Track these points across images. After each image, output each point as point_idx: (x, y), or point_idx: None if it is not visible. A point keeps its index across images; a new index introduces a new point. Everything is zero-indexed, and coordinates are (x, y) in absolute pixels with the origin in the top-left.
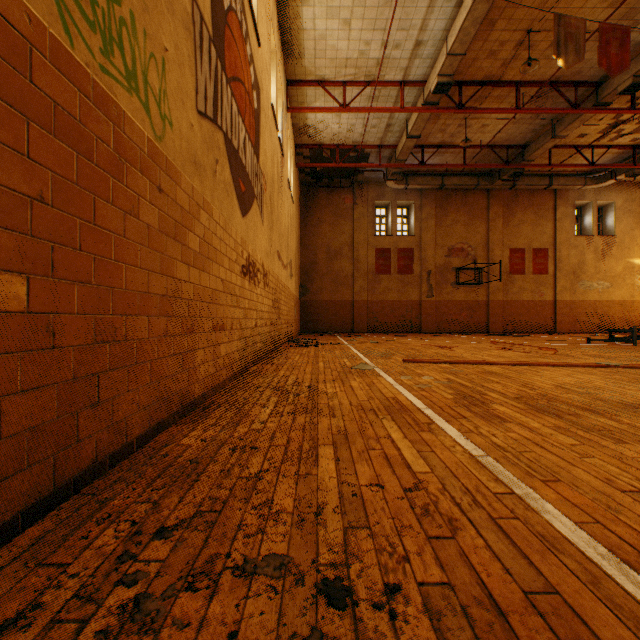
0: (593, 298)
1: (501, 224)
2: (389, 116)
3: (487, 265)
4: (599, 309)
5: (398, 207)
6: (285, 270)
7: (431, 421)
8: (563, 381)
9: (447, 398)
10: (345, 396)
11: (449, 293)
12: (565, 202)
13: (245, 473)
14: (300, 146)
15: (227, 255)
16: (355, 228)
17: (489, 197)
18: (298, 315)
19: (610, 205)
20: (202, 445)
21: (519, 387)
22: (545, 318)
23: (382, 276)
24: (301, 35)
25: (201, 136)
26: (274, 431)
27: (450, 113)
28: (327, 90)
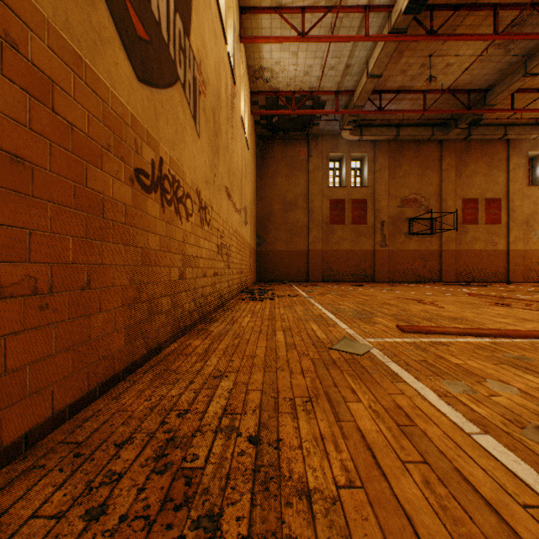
0: None
1: (454, 175)
2: (349, 54)
3: (440, 215)
4: None
5: (351, 159)
6: (238, 214)
7: None
8: None
9: None
10: None
11: (402, 243)
12: (518, 153)
13: None
14: (255, 93)
15: (60, 113)
16: (310, 180)
17: (442, 148)
18: (254, 264)
19: None
20: None
21: None
22: (498, 267)
23: (336, 226)
24: None
25: None
26: None
27: (414, 49)
28: (284, 17)
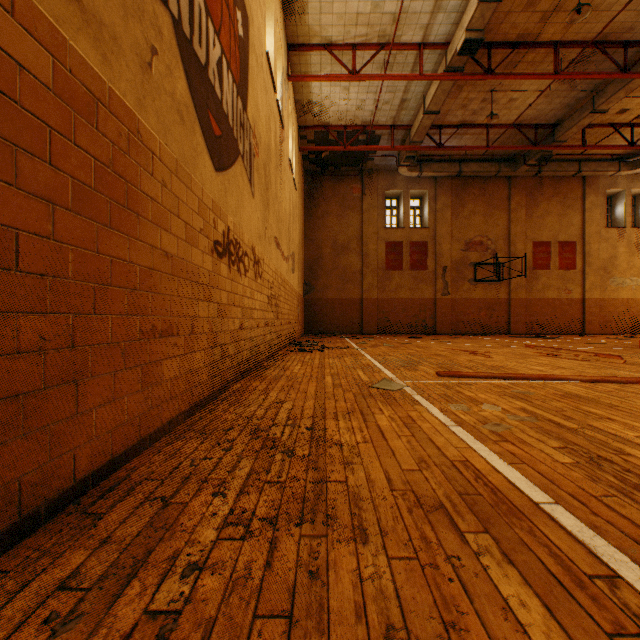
0: (626, 296)
1: (524, 215)
2: (404, 89)
3: (508, 260)
4: (633, 308)
5: (410, 197)
6: (286, 262)
7: (604, 567)
8: None
9: (564, 464)
10: (374, 456)
11: (466, 291)
12: (595, 190)
13: None
14: (304, 127)
15: (181, 217)
16: (364, 220)
17: (511, 185)
18: (302, 315)
19: None
20: None
21: None
22: (572, 318)
23: (393, 272)
24: None
25: None
26: (207, 628)
27: (474, 84)
28: (334, 55)
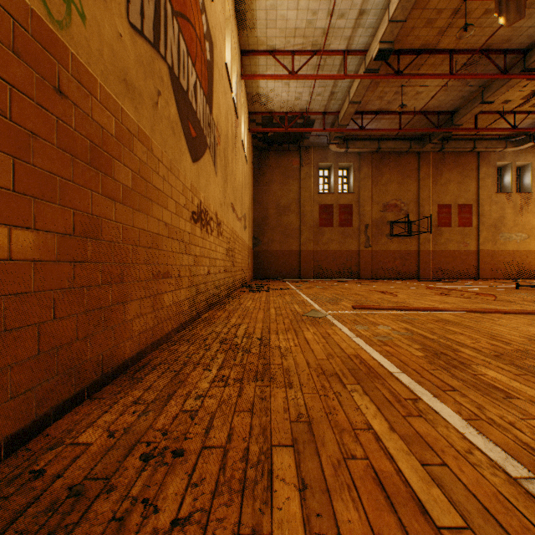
0: (512, 248)
1: (430, 183)
2: (333, 84)
3: (418, 219)
4: (517, 258)
5: (339, 168)
6: (239, 222)
7: (415, 396)
8: (530, 332)
9: (417, 356)
10: (300, 353)
11: (384, 244)
12: (487, 163)
13: (148, 528)
14: (253, 113)
15: (173, 198)
16: (301, 187)
17: (420, 159)
18: (251, 263)
19: (527, 166)
20: (105, 446)
21: (489, 340)
22: (469, 266)
23: (325, 229)
24: (253, 5)
25: (135, 54)
26: (212, 415)
27: (388, 81)
28: (277, 59)
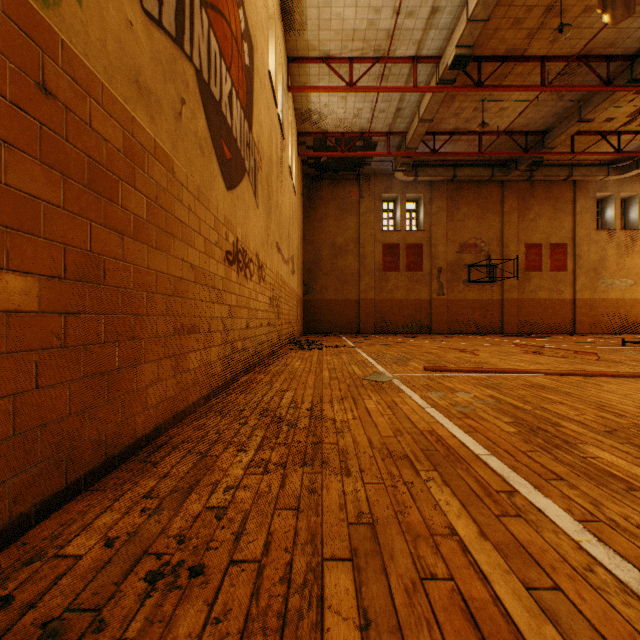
0: (615, 297)
1: (516, 218)
2: (399, 99)
3: (501, 262)
4: (622, 308)
5: (406, 201)
6: (286, 265)
7: (509, 487)
8: None
9: (508, 432)
10: (361, 428)
11: (461, 291)
12: (585, 194)
13: None
14: (303, 134)
15: (201, 233)
16: (361, 223)
17: (504, 189)
18: (301, 315)
19: (633, 197)
20: (100, 559)
21: (597, 411)
22: (564, 318)
23: (390, 273)
24: (303, 1)
25: (151, 50)
26: (246, 514)
27: (466, 94)
28: (332, 67)
